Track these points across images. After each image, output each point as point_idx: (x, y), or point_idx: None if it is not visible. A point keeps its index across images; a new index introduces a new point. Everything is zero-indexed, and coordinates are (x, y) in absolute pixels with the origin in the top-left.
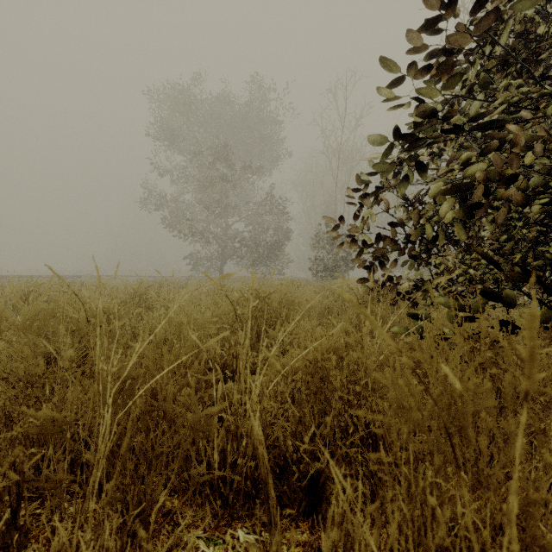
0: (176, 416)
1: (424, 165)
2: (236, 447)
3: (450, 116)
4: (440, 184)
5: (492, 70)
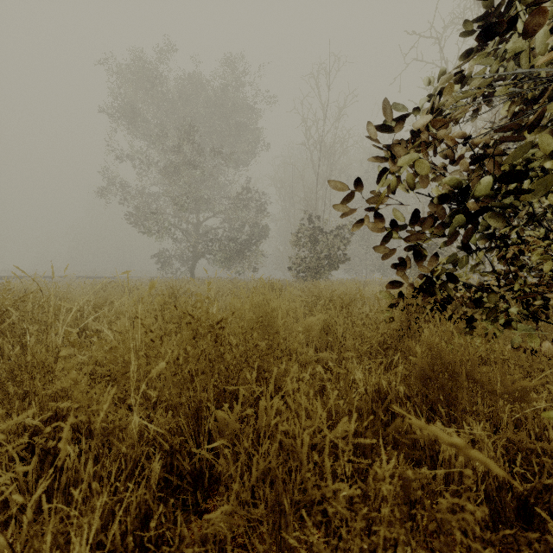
0: None
1: None
2: None
3: None
4: None
5: None
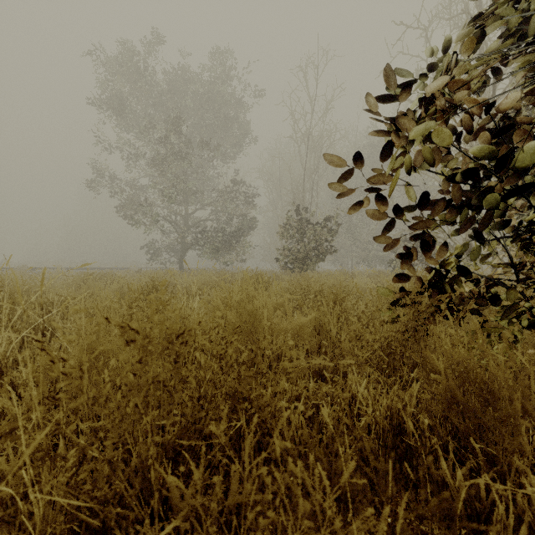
0: None
1: None
2: None
3: None
4: None
5: None
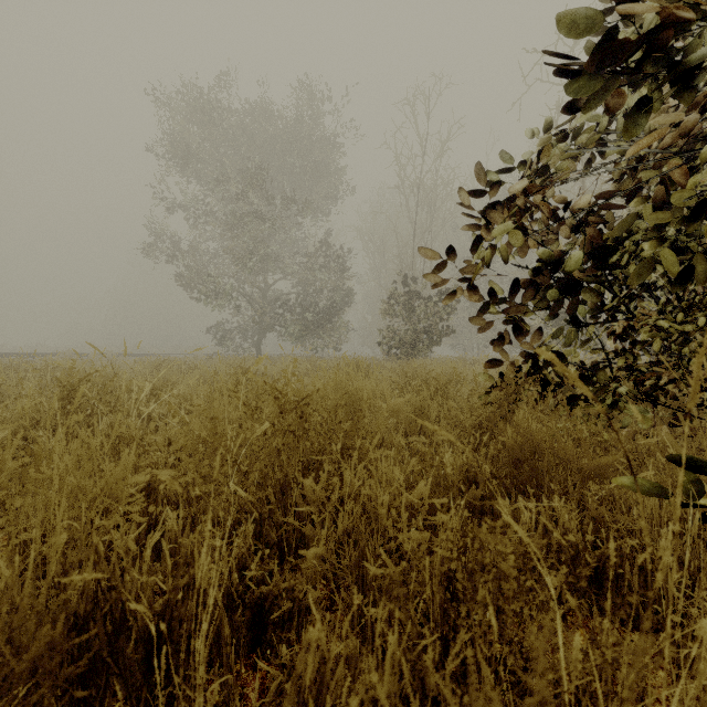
0: None
1: (693, 76)
2: None
3: None
4: None
5: None
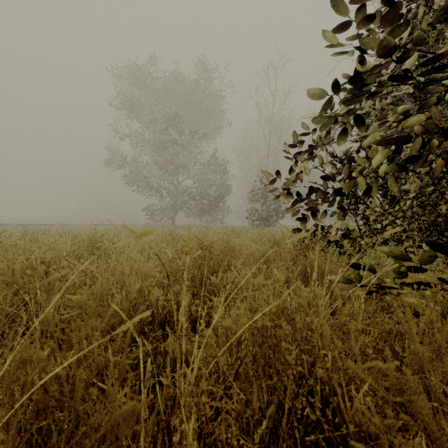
0: (86, 414)
1: (362, 118)
2: (169, 440)
3: (400, 61)
4: (376, 137)
5: (427, 27)
